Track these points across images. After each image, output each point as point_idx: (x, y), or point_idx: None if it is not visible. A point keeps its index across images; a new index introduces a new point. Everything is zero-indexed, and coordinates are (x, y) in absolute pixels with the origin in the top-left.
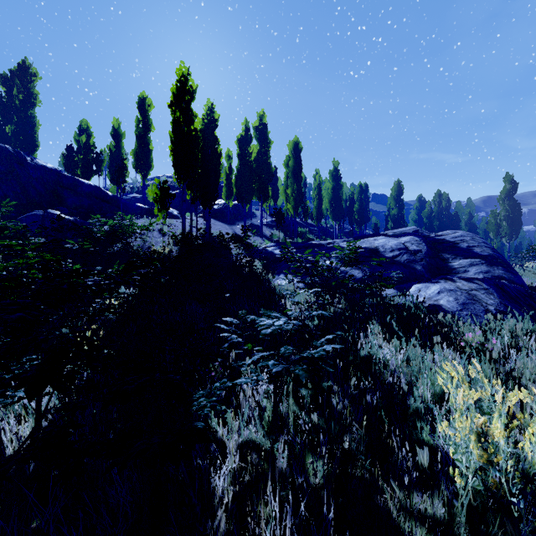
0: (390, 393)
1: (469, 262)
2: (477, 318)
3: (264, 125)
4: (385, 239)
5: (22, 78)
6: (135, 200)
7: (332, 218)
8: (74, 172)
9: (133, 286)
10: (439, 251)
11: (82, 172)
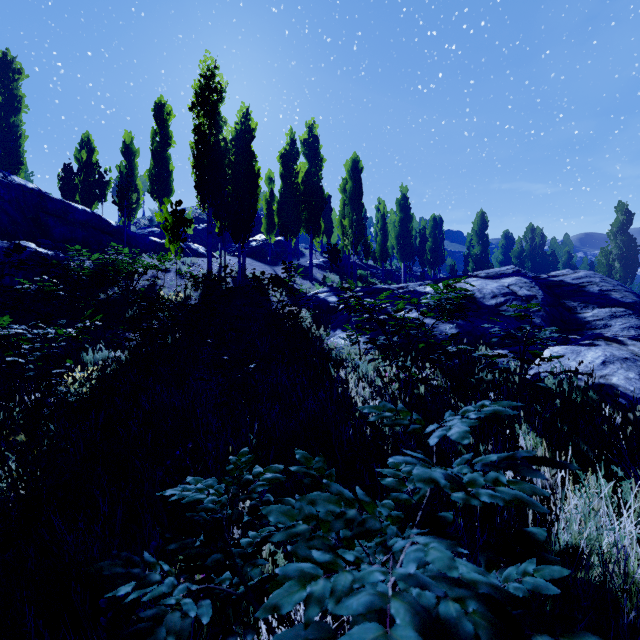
0: None
1: (609, 313)
2: None
3: (314, 137)
4: (480, 280)
5: (2, 75)
6: (153, 235)
7: (400, 258)
8: (73, 199)
9: (124, 348)
10: (559, 297)
11: (82, 197)
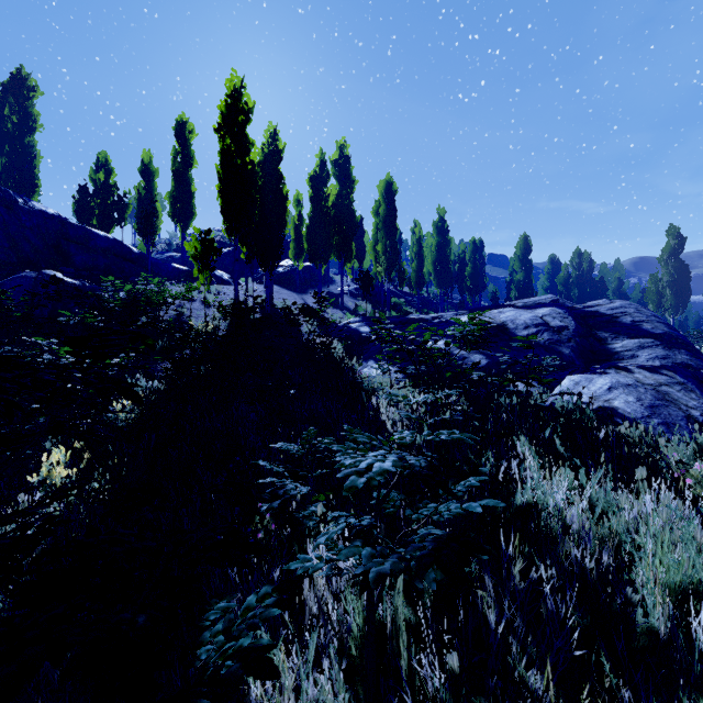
0: (600, 599)
1: (637, 343)
2: (677, 429)
3: (345, 158)
4: (515, 311)
5: (16, 93)
6: (172, 261)
7: (437, 284)
8: (89, 223)
9: (159, 378)
10: (592, 328)
11: (99, 221)
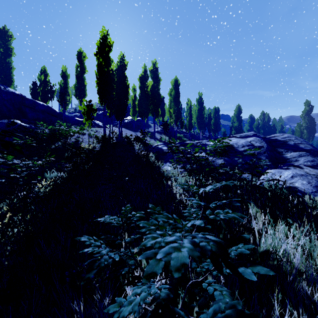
0: None
1: (298, 154)
2: None
3: (156, 68)
4: (237, 139)
5: (2, 38)
6: (76, 117)
7: (198, 128)
8: (37, 99)
9: (64, 171)
10: (274, 147)
11: (41, 98)
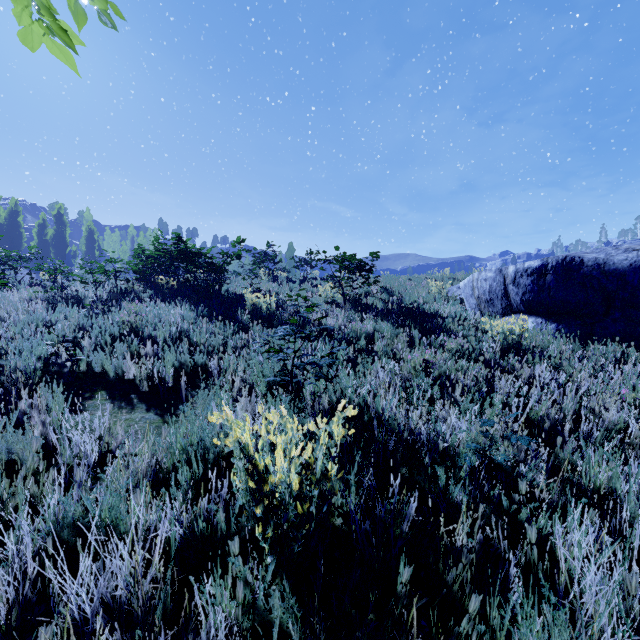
0: None
1: None
2: None
3: (60, 215)
4: None
5: None
6: None
7: None
8: None
9: None
10: None
11: None
